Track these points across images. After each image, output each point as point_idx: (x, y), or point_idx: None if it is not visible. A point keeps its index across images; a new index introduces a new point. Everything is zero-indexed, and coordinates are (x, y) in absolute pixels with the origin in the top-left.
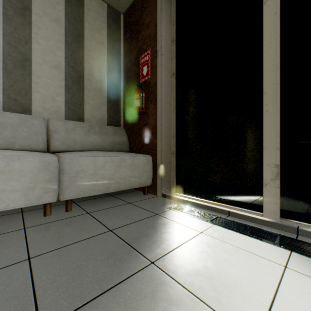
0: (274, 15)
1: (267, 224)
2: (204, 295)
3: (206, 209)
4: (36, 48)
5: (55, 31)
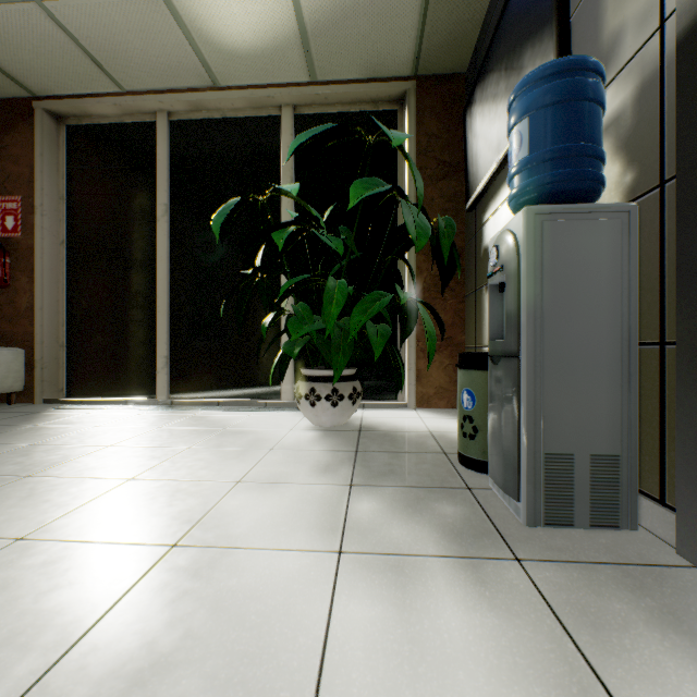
0: (164, 236)
1: (155, 403)
2: (76, 425)
3: (105, 404)
4: None
5: None
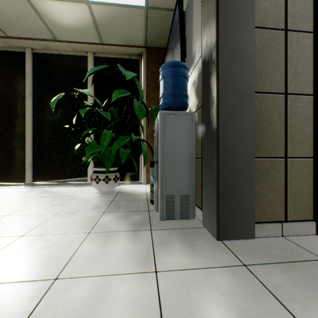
0: (30, 106)
1: (25, 185)
2: None
3: None
4: None
5: None
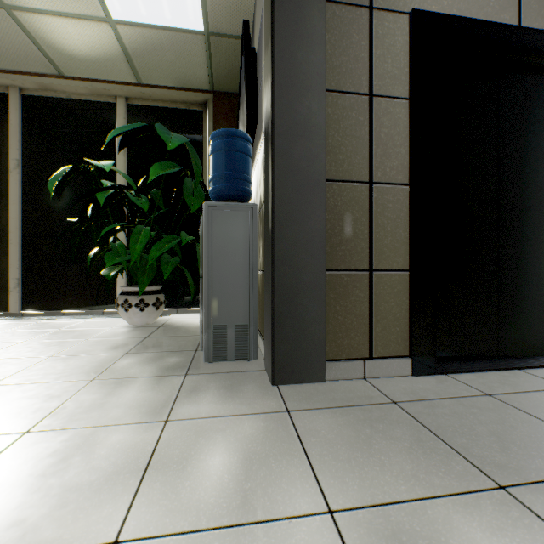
0: (16, 184)
1: (8, 315)
2: None
3: None
4: None
5: None
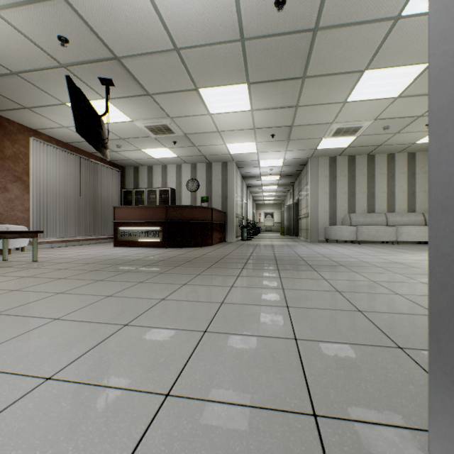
0: None
1: None
2: None
3: None
4: (417, 187)
5: (423, 177)
